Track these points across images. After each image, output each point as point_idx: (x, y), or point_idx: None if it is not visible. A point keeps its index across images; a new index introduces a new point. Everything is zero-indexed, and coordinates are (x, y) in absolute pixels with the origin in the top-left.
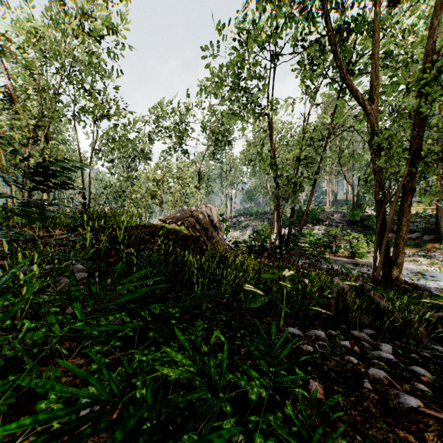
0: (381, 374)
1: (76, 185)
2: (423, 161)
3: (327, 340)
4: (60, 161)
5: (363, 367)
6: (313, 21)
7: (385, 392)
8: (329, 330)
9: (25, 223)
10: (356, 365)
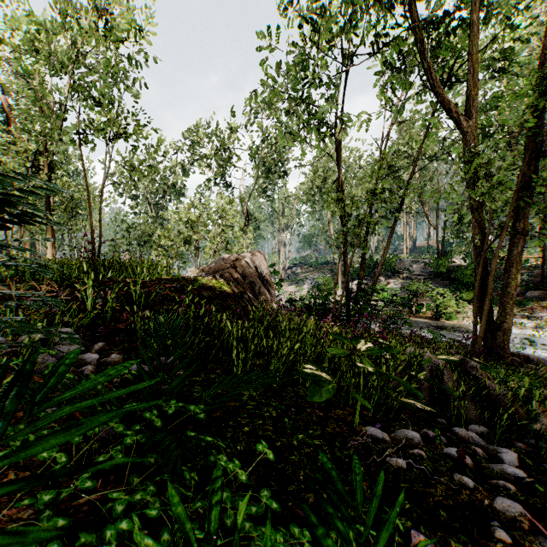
0: (515, 509)
1: (44, 218)
2: (540, 193)
3: (423, 445)
4: (11, 177)
5: (486, 497)
6: (391, 15)
7: (530, 546)
8: (424, 429)
9: (14, 275)
10: (474, 490)
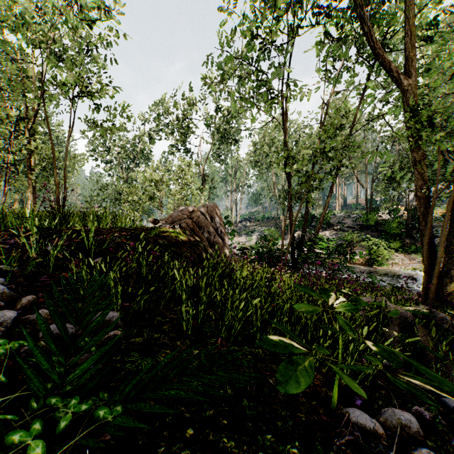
0: None
1: None
2: None
3: (424, 436)
4: None
5: None
6: None
7: None
8: (416, 406)
9: None
10: None
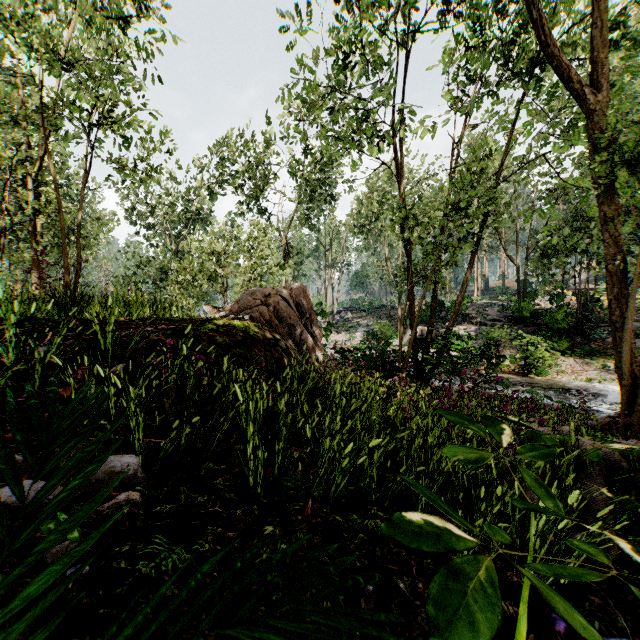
0: None
1: None
2: None
3: None
4: None
5: None
6: None
7: None
8: None
9: None
10: None
